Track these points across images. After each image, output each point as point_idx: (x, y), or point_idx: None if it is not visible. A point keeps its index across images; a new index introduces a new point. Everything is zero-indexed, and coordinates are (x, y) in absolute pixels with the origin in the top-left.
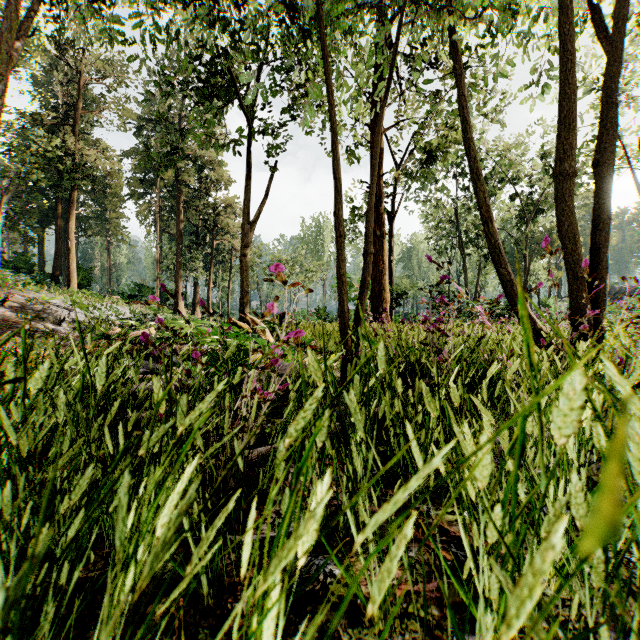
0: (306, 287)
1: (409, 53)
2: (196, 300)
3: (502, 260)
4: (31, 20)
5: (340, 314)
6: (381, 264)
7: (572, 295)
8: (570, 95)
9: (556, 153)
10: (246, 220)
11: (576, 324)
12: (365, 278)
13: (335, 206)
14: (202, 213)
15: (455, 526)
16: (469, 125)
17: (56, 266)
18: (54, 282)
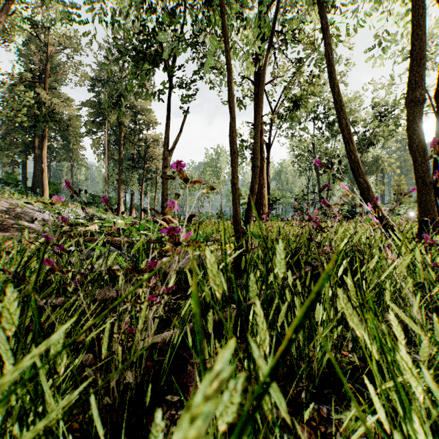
0: (209, 196)
1: (281, 31)
2: (132, 205)
3: (360, 172)
4: (9, 2)
5: (234, 214)
6: (262, 179)
7: (421, 198)
8: (421, 36)
9: (408, 84)
10: (166, 148)
11: (424, 222)
12: (253, 186)
13: (230, 129)
14: (136, 145)
15: (361, 437)
16: (334, 67)
17: (34, 182)
18: (33, 193)
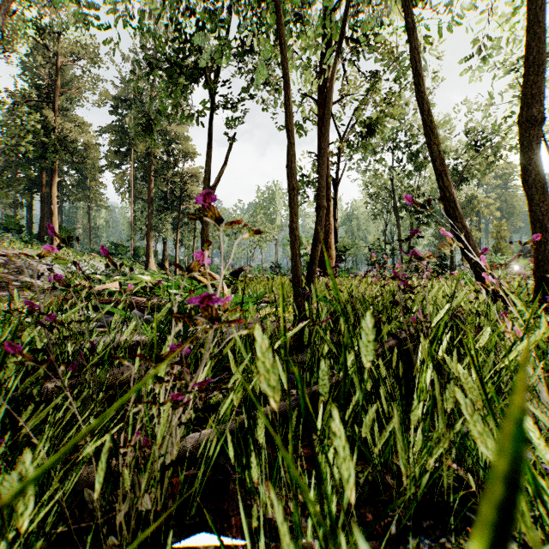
0: (261, 246)
1: (352, 37)
2: (165, 257)
3: (457, 214)
4: None
5: (293, 269)
6: (327, 224)
7: (538, 248)
8: (539, 34)
9: (522, 98)
10: (206, 184)
11: (542, 279)
12: (318, 232)
13: (288, 158)
14: (170, 181)
15: None
16: (422, 79)
17: (42, 227)
18: (40, 241)
